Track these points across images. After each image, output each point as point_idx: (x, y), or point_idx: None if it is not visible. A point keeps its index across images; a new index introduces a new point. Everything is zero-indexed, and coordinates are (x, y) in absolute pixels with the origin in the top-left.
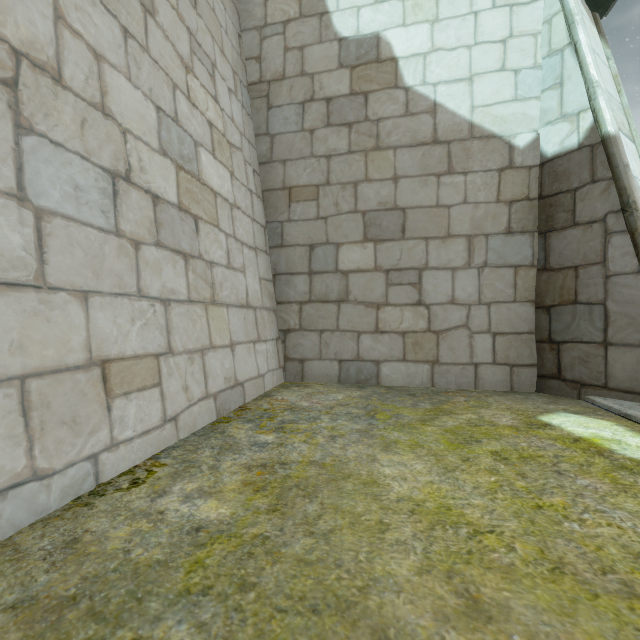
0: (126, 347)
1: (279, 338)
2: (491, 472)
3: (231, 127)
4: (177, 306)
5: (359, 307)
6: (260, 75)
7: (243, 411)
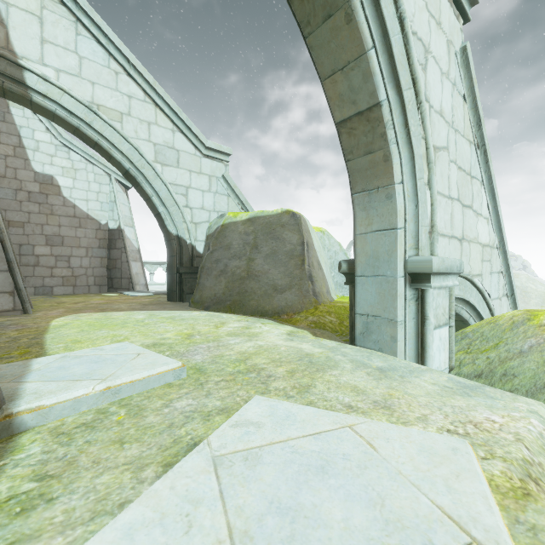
0: None
1: None
2: (82, 298)
3: None
4: None
5: (44, 268)
6: None
7: None
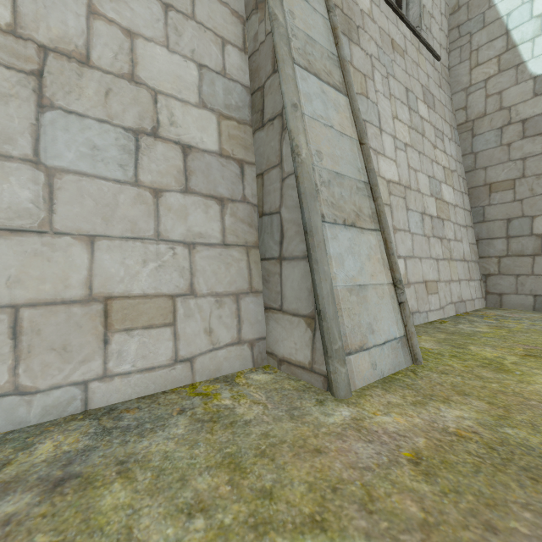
0: (429, 277)
1: (481, 279)
2: None
3: (451, 161)
4: (440, 261)
5: None
6: (466, 118)
7: (468, 314)
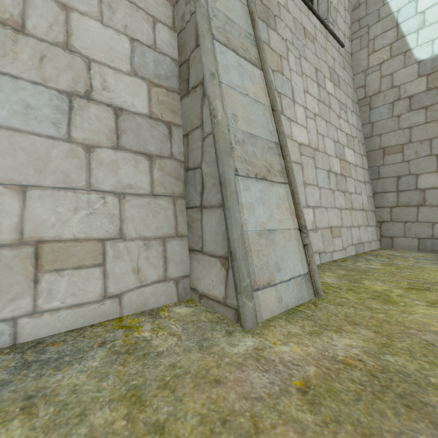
0: (334, 223)
1: (377, 225)
2: None
3: (352, 129)
4: (343, 211)
5: (433, 208)
6: (365, 94)
7: (365, 253)
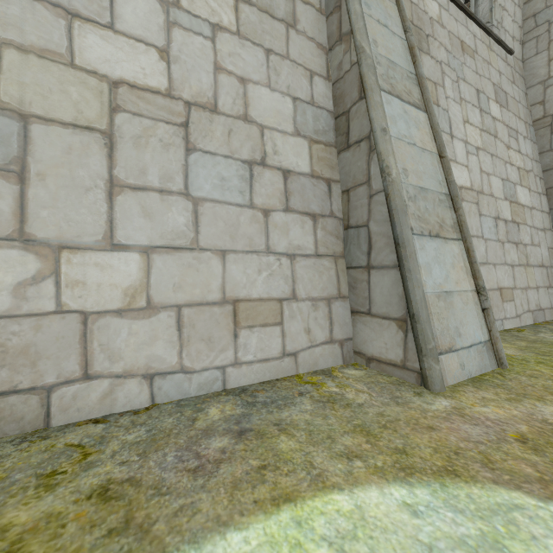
0: (504, 284)
1: None
2: None
3: (526, 161)
4: (515, 268)
5: None
6: (543, 113)
7: (548, 323)
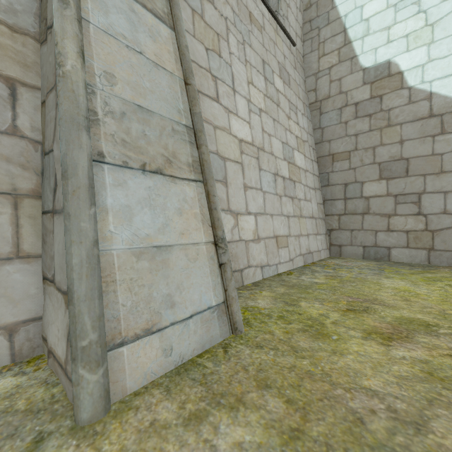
0: (280, 232)
1: (326, 234)
2: (439, 287)
3: (303, 132)
4: (291, 218)
5: (376, 217)
6: (315, 98)
7: (314, 264)
